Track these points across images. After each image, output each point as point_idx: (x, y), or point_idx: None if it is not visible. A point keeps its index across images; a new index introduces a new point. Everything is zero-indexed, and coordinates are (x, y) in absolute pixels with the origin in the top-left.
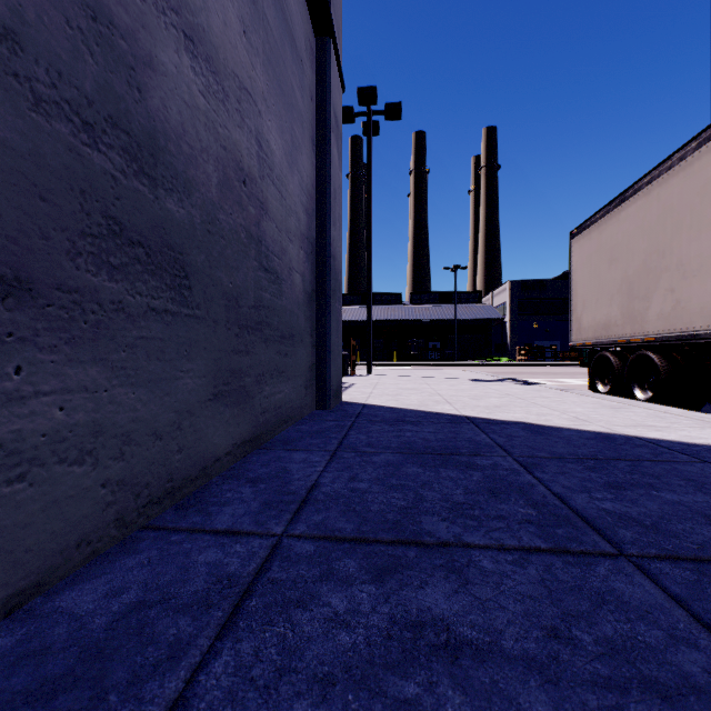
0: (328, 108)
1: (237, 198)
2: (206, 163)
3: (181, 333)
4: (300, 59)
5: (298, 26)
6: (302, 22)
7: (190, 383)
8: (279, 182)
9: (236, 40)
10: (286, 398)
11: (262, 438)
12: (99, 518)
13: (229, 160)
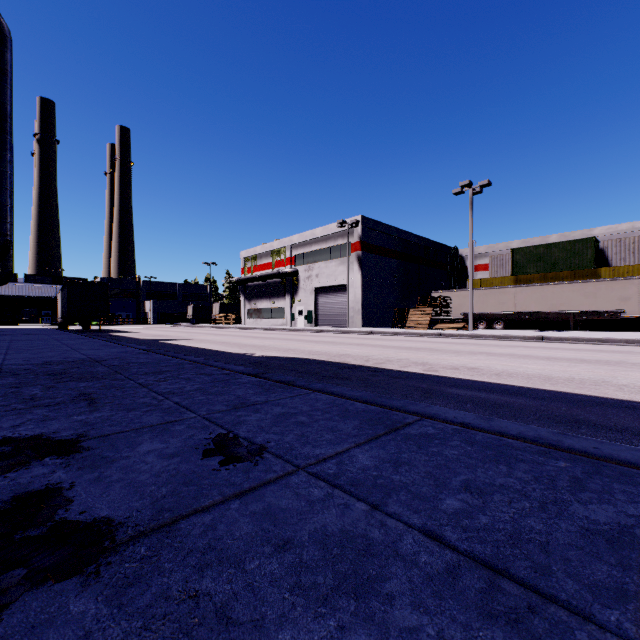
0: None
1: None
2: None
3: None
4: None
5: None
6: None
7: None
8: None
9: None
10: None
11: None
12: None
13: None
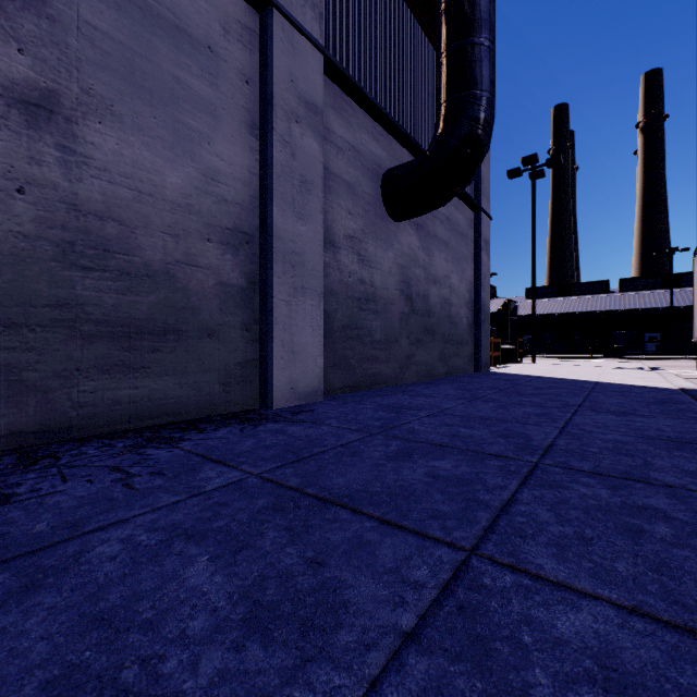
0: (480, 242)
1: (444, 308)
2: (437, 306)
3: (433, 345)
4: (466, 236)
5: (464, 225)
6: (467, 219)
7: (435, 356)
8: (456, 292)
9: (443, 267)
10: (459, 364)
11: (451, 374)
12: (424, 375)
13: (442, 300)
